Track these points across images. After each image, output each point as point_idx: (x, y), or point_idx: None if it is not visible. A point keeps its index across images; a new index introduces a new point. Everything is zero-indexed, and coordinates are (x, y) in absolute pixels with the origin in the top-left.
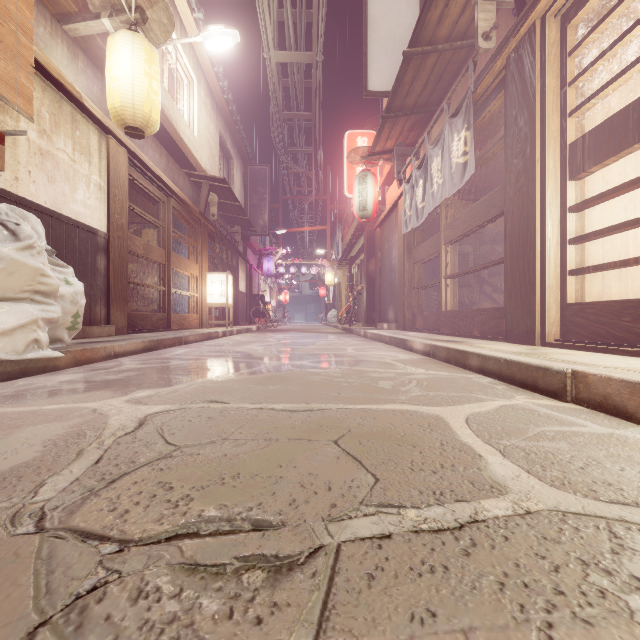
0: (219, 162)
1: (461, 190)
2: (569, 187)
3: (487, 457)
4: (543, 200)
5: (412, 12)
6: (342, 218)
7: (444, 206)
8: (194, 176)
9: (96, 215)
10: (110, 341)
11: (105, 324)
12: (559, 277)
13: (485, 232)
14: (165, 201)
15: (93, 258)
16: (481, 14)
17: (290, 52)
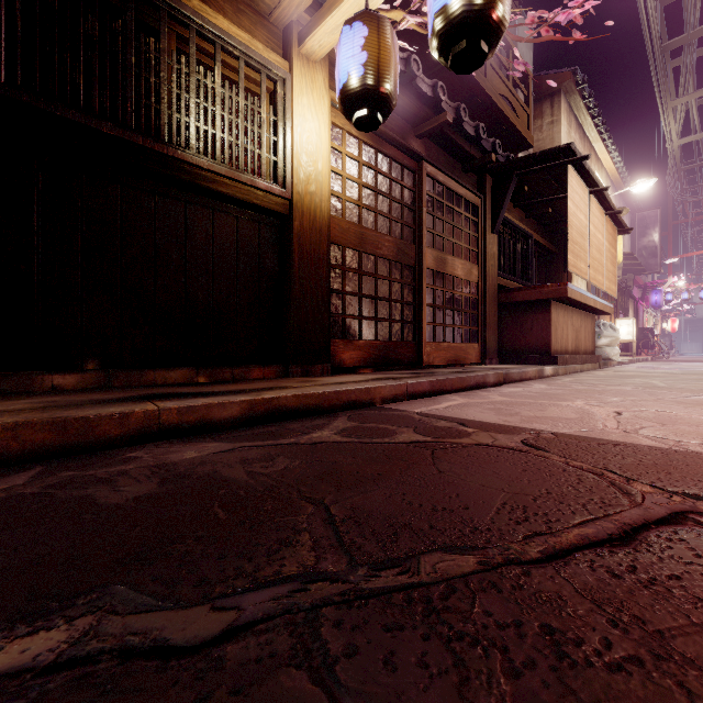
0: None
1: None
2: None
3: None
4: None
5: None
6: None
7: None
8: None
9: None
10: None
11: None
12: None
13: None
14: None
15: None
16: None
17: (694, 136)
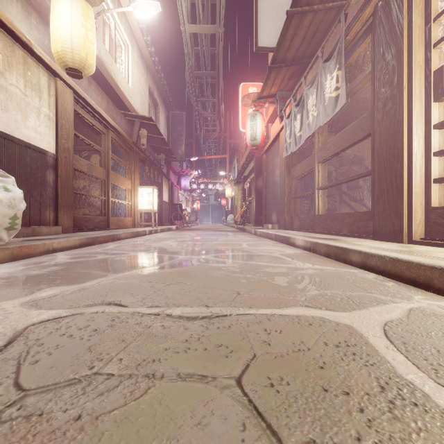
0: (148, 107)
1: (327, 124)
2: (433, 108)
3: None
4: (410, 120)
5: None
6: (237, 149)
7: (317, 134)
8: (129, 116)
9: (46, 139)
10: (51, 239)
11: (54, 225)
12: (424, 185)
13: (345, 156)
14: (105, 132)
15: (43, 173)
16: None
17: (200, 25)
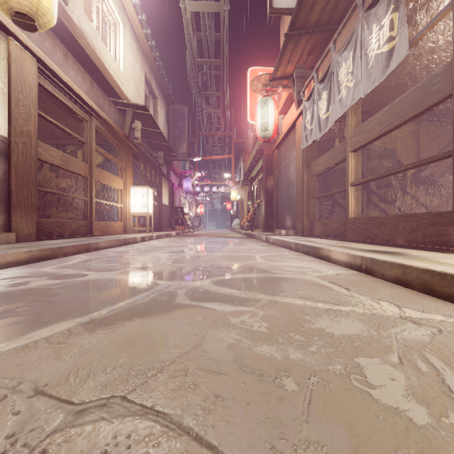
0: (145, 99)
1: None
2: None
3: None
4: None
5: None
6: (243, 150)
7: (350, 113)
8: (119, 104)
9: None
10: None
11: (5, 231)
12: None
13: (374, 148)
14: (87, 120)
15: None
16: None
17: (202, 2)
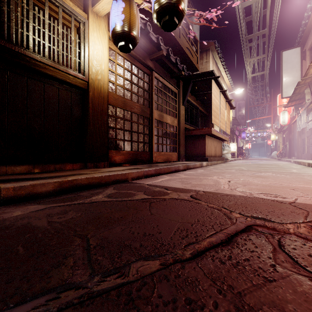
0: None
1: None
2: None
3: (280, 165)
4: None
5: (297, 73)
6: None
7: (306, 127)
8: None
9: None
10: None
11: None
12: None
13: None
14: None
15: None
16: (306, 96)
17: (256, 73)
